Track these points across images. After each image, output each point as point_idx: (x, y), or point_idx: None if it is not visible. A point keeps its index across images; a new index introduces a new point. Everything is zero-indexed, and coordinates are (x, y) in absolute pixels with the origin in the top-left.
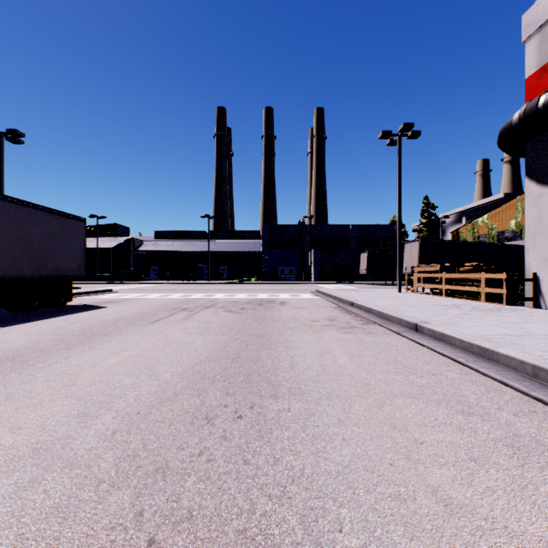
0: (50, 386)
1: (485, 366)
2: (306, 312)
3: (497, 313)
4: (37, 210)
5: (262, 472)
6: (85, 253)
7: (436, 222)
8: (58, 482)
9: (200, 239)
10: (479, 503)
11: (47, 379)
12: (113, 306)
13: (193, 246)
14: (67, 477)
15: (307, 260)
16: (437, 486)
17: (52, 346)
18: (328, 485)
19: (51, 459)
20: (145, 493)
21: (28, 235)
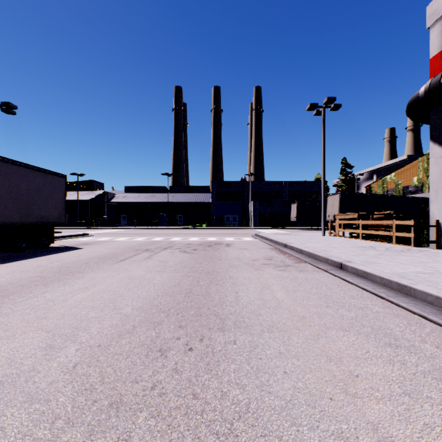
0: (25, 319)
1: (404, 301)
2: (247, 252)
3: (408, 254)
4: (24, 168)
5: (210, 407)
6: (65, 204)
7: (352, 178)
8: (16, 418)
9: (161, 192)
10: (420, 441)
11: (23, 313)
12: (88, 247)
13: (156, 198)
14: (25, 412)
15: (248, 210)
16: (376, 423)
17: (32, 282)
18: (273, 421)
19: (14, 393)
20: (97, 431)
21: (17, 188)
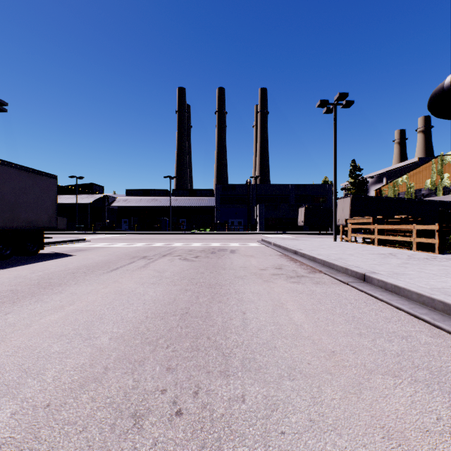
0: None
1: None
2: (254, 260)
3: (436, 262)
4: (9, 167)
5: None
6: (56, 207)
7: (362, 181)
8: None
9: (164, 196)
10: None
11: None
12: (80, 254)
13: (158, 202)
14: None
15: (253, 214)
16: None
17: None
18: None
19: None
20: None
21: (0, 189)
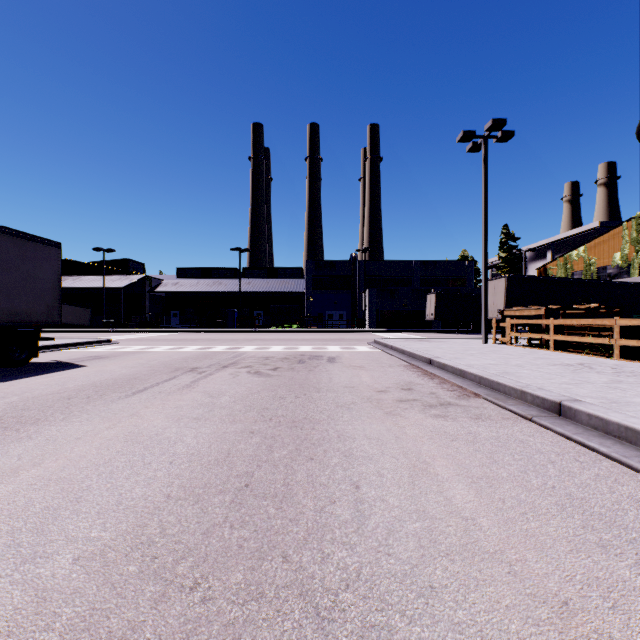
0: None
1: None
2: (366, 374)
3: None
4: None
5: None
6: (59, 291)
7: (518, 256)
8: None
9: (231, 278)
10: None
11: None
12: (96, 364)
13: (222, 286)
14: None
15: (361, 303)
16: None
17: None
18: None
19: None
20: None
21: None
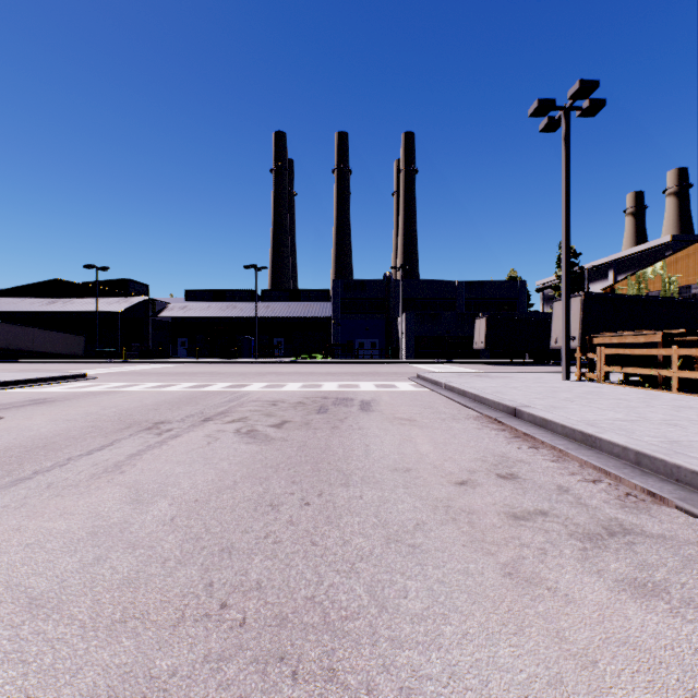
0: None
1: None
2: (422, 436)
3: None
4: None
5: None
6: None
7: (579, 275)
8: None
9: (248, 301)
10: None
11: None
12: (20, 414)
13: (237, 310)
14: None
15: (396, 330)
16: None
17: None
18: None
19: None
20: None
21: None
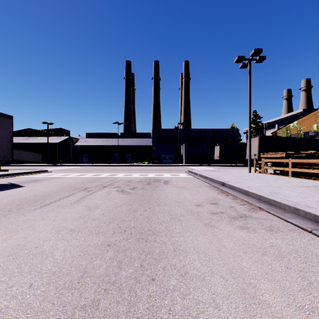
0: None
1: None
2: (187, 192)
3: None
4: None
5: None
6: (11, 143)
7: (261, 126)
8: None
9: (114, 138)
10: None
11: None
12: (31, 185)
13: (109, 142)
14: None
15: (180, 151)
16: None
17: None
18: None
19: None
20: None
21: None
